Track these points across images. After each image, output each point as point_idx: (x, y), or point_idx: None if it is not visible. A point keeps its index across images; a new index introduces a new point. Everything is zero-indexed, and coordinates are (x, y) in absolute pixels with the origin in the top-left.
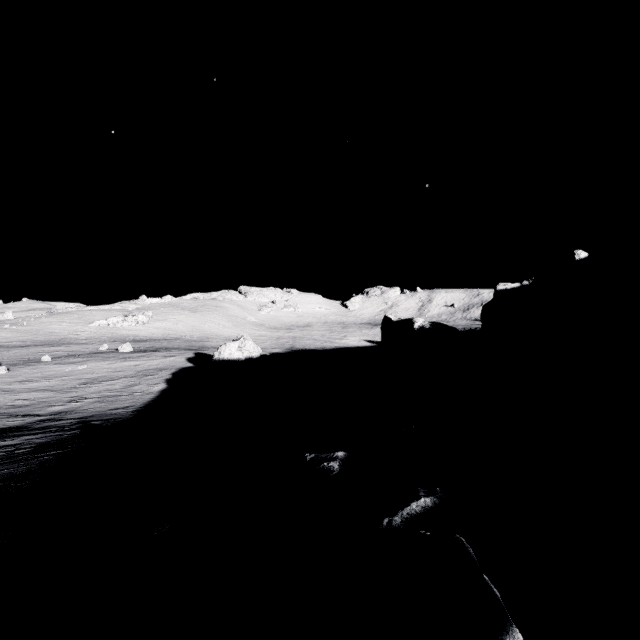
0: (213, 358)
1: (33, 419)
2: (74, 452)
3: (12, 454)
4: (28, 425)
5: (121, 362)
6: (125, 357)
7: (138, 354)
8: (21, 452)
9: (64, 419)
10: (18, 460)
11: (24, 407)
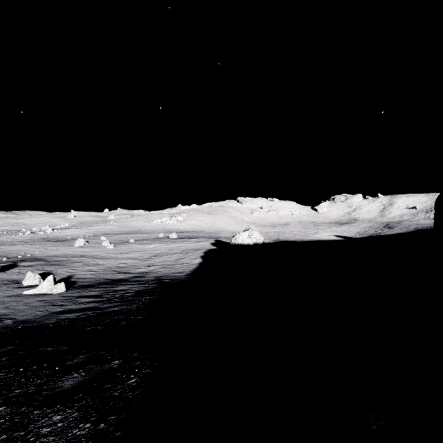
0: (230, 243)
1: (130, 275)
2: (161, 298)
3: (124, 296)
4: (128, 279)
5: (172, 244)
6: (173, 241)
7: (181, 240)
8: (129, 295)
9: (147, 277)
10: (129, 300)
11: (124, 268)
